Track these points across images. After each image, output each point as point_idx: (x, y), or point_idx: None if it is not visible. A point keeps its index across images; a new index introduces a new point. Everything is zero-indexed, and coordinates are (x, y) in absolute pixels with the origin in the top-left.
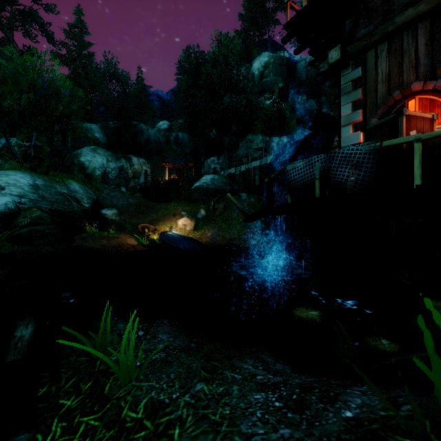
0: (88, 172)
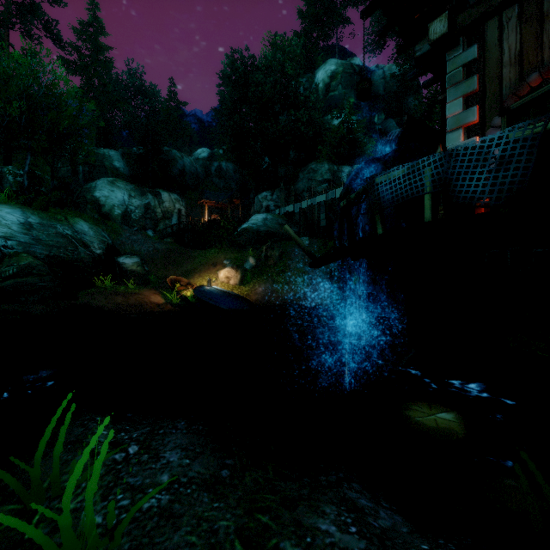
0: (105, 211)
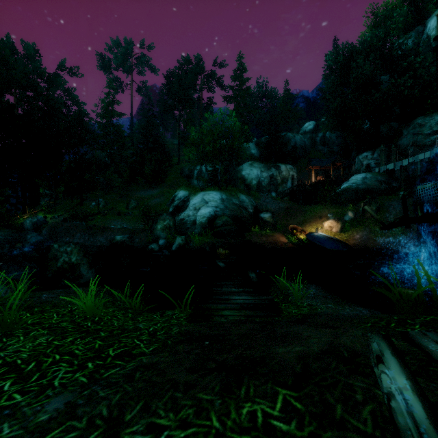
0: (247, 183)
